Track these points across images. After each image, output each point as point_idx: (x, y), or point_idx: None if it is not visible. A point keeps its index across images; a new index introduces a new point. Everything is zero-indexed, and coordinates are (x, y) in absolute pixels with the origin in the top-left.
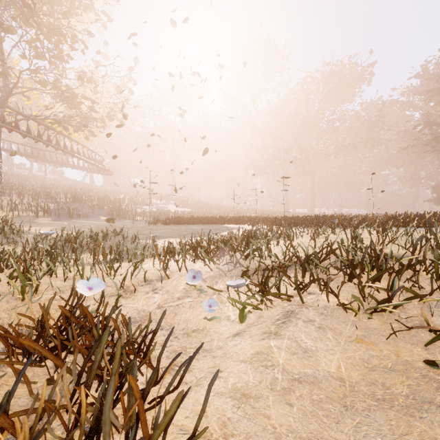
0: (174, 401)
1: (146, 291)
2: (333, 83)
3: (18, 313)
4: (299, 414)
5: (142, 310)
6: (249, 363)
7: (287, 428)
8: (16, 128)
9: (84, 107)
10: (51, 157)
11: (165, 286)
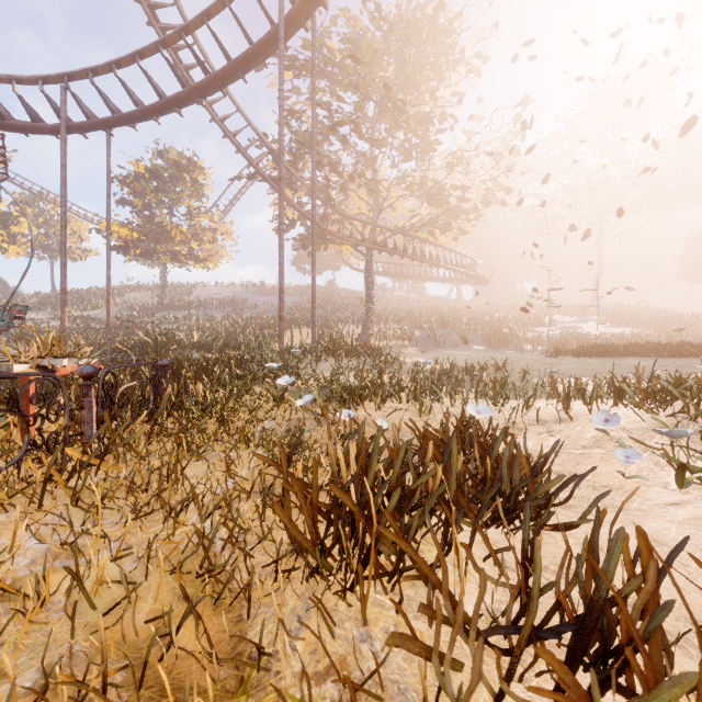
0: (557, 477)
1: (538, 432)
2: None
3: (424, 422)
4: None
5: (533, 450)
6: (676, 524)
7: None
8: (384, 247)
9: (452, 200)
10: (414, 272)
11: (564, 430)
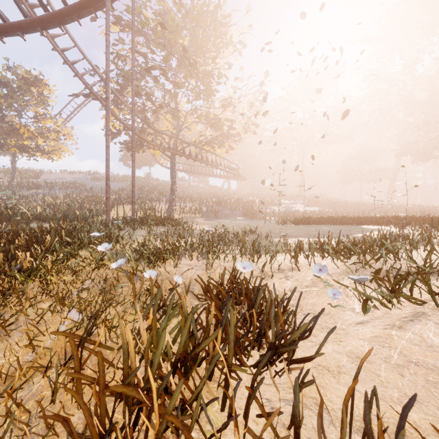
0: (303, 325)
1: (279, 277)
2: None
3: (208, 276)
4: (409, 383)
5: (277, 290)
6: (367, 341)
7: (394, 386)
8: (183, 153)
9: (225, 127)
10: (202, 171)
11: (295, 275)
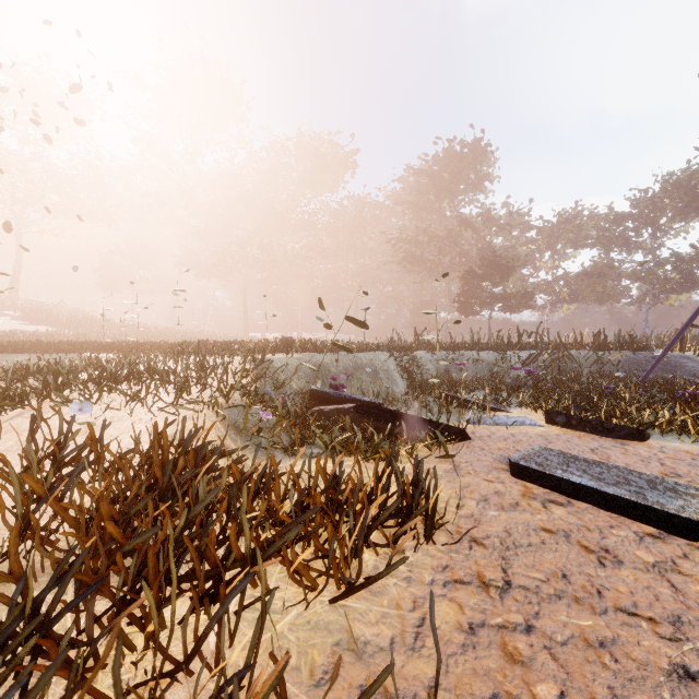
0: None
1: None
2: (309, 162)
3: None
4: None
5: None
6: None
7: None
8: None
9: None
10: None
11: None
